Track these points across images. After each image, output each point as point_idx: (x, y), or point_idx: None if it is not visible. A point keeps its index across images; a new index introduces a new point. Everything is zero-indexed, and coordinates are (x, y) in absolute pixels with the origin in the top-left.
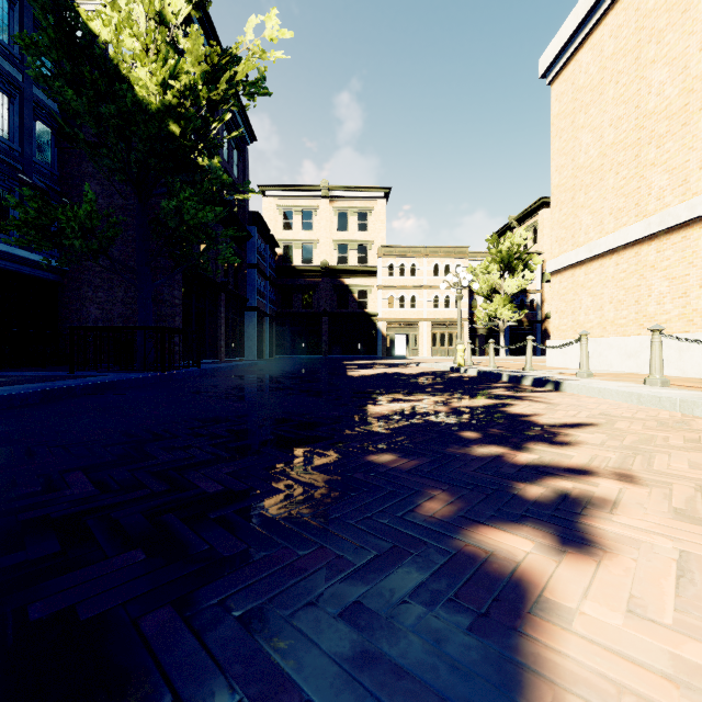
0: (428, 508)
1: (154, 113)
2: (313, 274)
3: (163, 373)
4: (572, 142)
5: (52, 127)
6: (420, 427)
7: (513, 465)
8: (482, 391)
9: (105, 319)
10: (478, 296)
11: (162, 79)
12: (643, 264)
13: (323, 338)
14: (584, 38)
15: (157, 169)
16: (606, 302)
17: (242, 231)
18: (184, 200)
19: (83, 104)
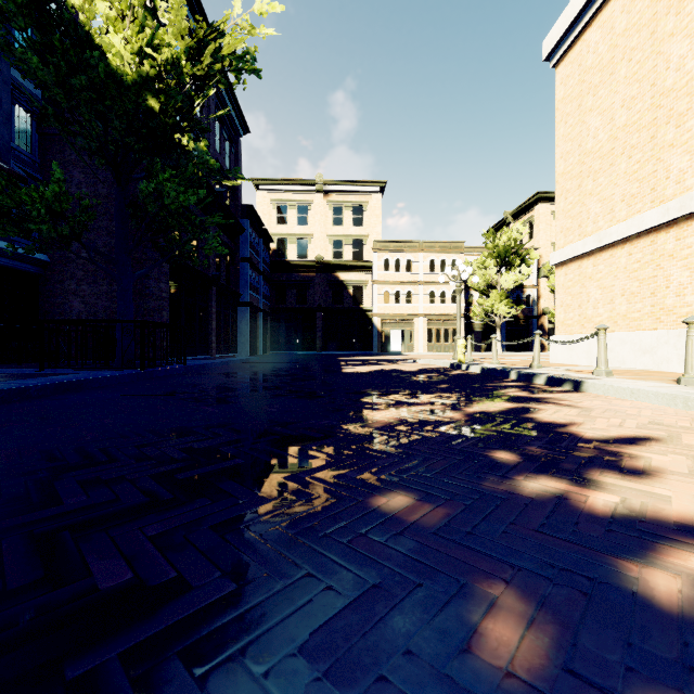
0: (494, 640)
1: (130, 85)
2: (307, 269)
3: (142, 370)
4: (578, 126)
5: (32, 112)
6: (436, 443)
7: (593, 517)
8: (493, 391)
9: (89, 314)
10: (474, 292)
11: (139, 48)
12: (660, 254)
13: (317, 334)
14: (592, 16)
15: (136, 149)
16: (617, 294)
17: (235, 225)
18: (164, 181)
19: (51, 74)
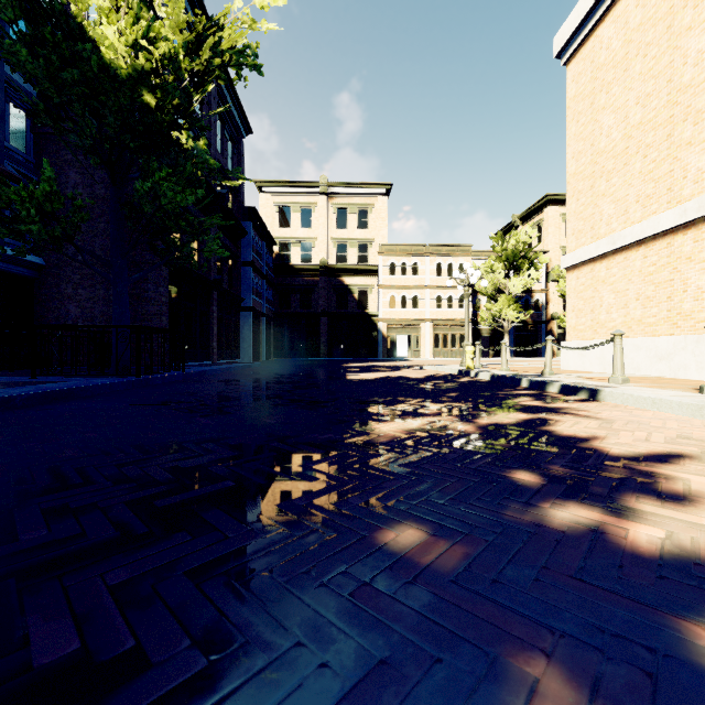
0: None
1: (124, 80)
2: (311, 273)
3: (138, 378)
4: (591, 125)
5: (27, 111)
6: (448, 461)
7: (639, 559)
8: (505, 400)
9: (86, 318)
10: (482, 296)
11: (134, 40)
12: (677, 256)
13: (321, 339)
14: (605, 11)
15: (131, 147)
16: (631, 298)
17: (237, 227)
18: (160, 180)
19: (41, 68)
